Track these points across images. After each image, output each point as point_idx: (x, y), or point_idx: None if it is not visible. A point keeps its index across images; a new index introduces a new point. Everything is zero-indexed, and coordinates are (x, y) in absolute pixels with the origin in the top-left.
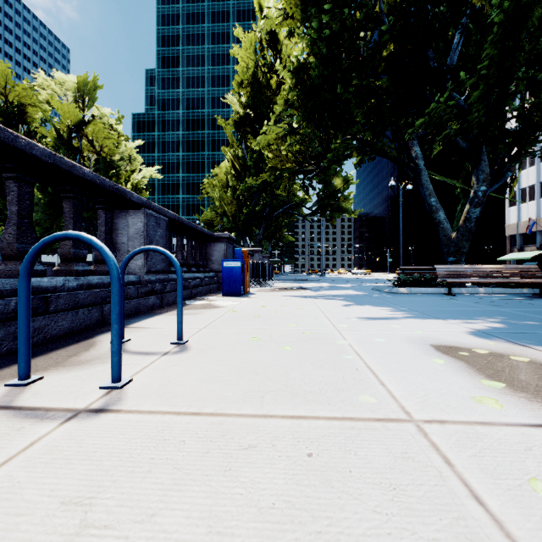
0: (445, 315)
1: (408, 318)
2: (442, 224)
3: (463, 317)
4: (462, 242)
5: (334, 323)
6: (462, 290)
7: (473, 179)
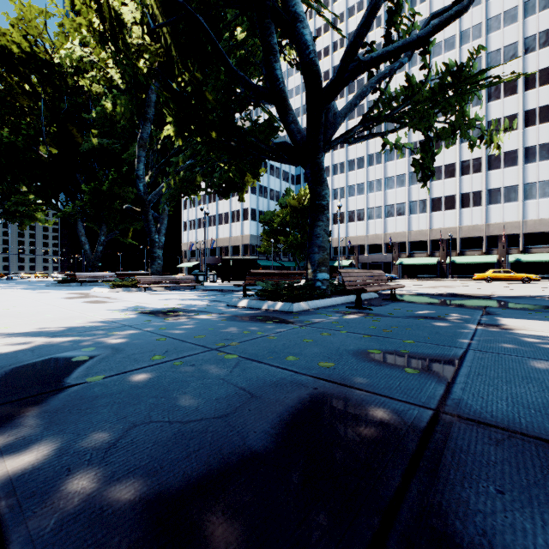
0: (55, 289)
1: (39, 290)
2: (87, 252)
3: (61, 289)
4: (95, 261)
5: (6, 292)
6: (92, 284)
7: (100, 233)
